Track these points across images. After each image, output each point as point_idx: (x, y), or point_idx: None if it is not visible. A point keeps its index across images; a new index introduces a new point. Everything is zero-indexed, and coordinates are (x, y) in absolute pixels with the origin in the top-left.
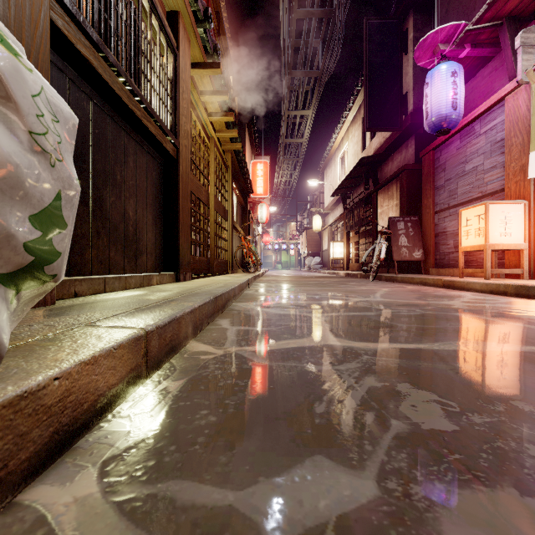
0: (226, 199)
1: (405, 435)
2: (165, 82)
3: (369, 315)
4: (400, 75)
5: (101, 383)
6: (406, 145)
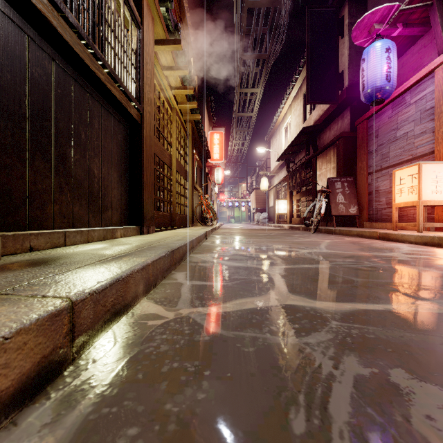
0: (187, 162)
1: None
2: (130, 52)
3: (322, 268)
4: (337, 56)
5: None
6: (342, 116)
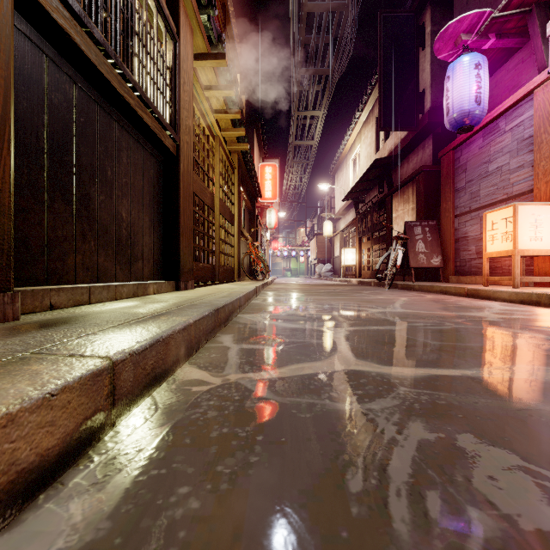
0: (233, 202)
1: (501, 546)
2: (164, 70)
3: (394, 330)
4: (417, 71)
5: (24, 451)
6: (423, 146)
